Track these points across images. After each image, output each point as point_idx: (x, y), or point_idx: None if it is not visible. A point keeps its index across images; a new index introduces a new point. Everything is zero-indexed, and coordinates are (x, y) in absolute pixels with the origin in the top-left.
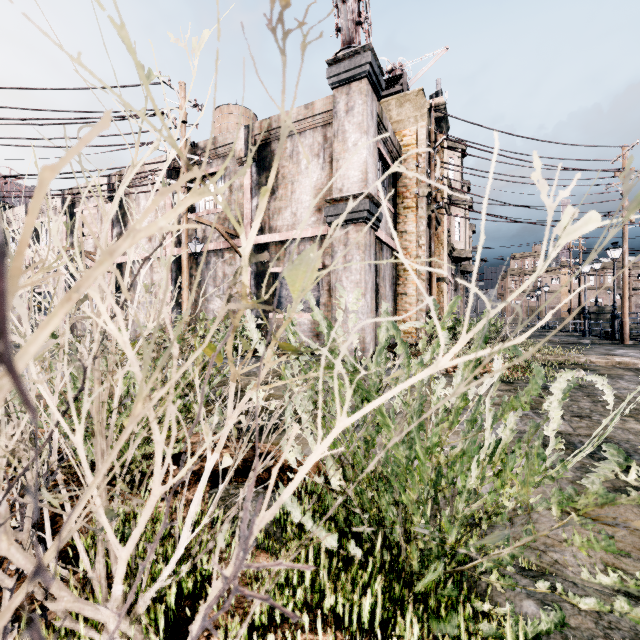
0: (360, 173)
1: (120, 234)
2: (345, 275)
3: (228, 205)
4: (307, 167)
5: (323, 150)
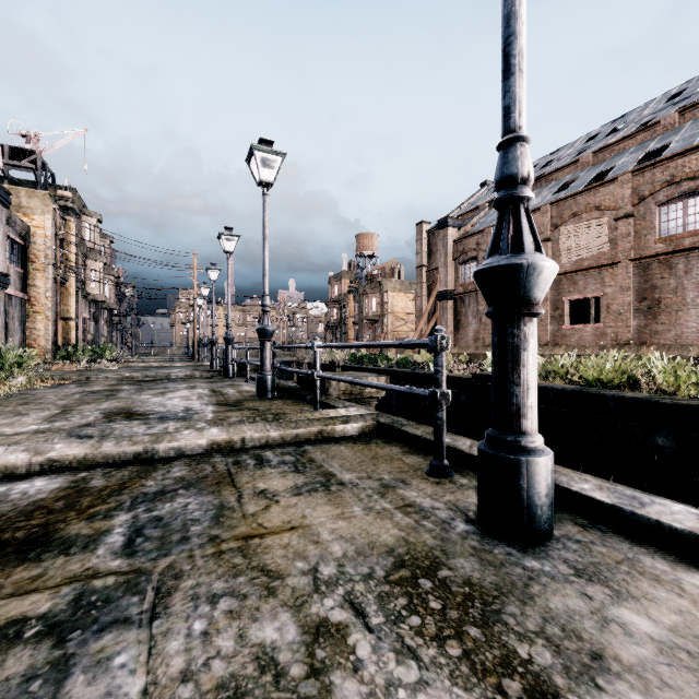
0: None
1: None
2: None
3: None
4: None
5: None
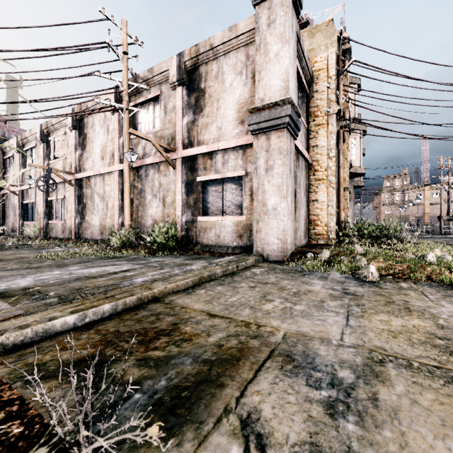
0: (282, 81)
1: (81, 155)
2: (267, 179)
3: (163, 125)
4: (231, 85)
5: (245, 67)
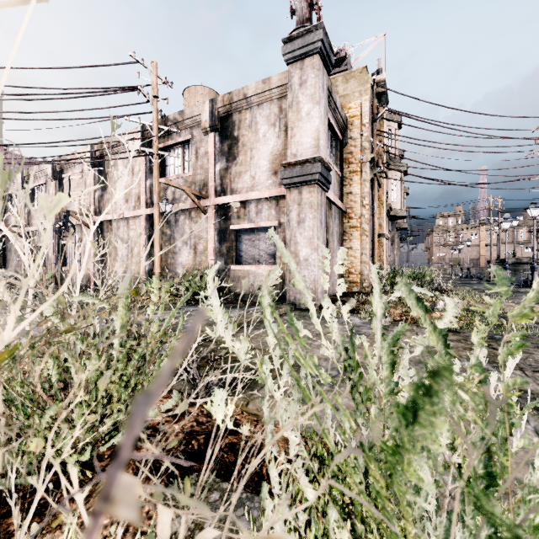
0: (312, 139)
1: (101, 196)
2: (299, 231)
3: (194, 170)
4: (264, 135)
5: (279, 120)
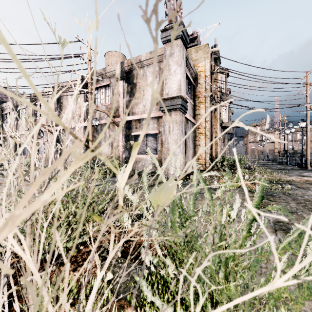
0: (177, 86)
1: (58, 115)
2: (170, 136)
3: (111, 101)
4: (151, 82)
5: (158, 74)
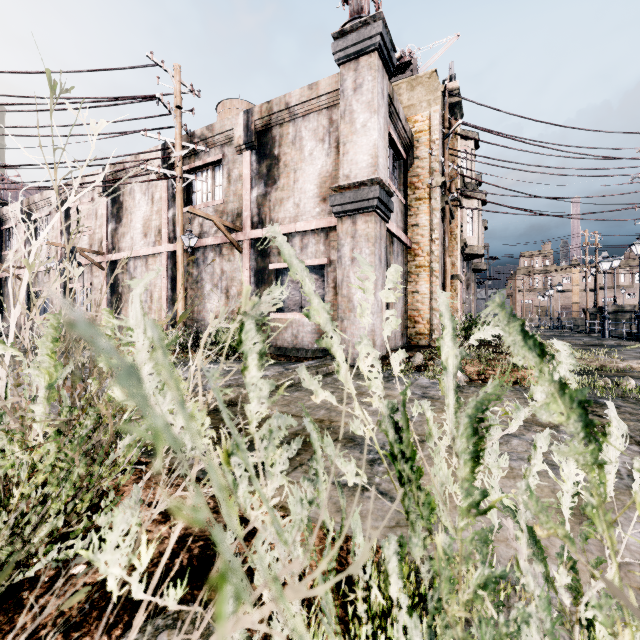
0: (369, 157)
1: (115, 230)
2: (353, 270)
3: (226, 197)
4: (311, 153)
5: (328, 134)
